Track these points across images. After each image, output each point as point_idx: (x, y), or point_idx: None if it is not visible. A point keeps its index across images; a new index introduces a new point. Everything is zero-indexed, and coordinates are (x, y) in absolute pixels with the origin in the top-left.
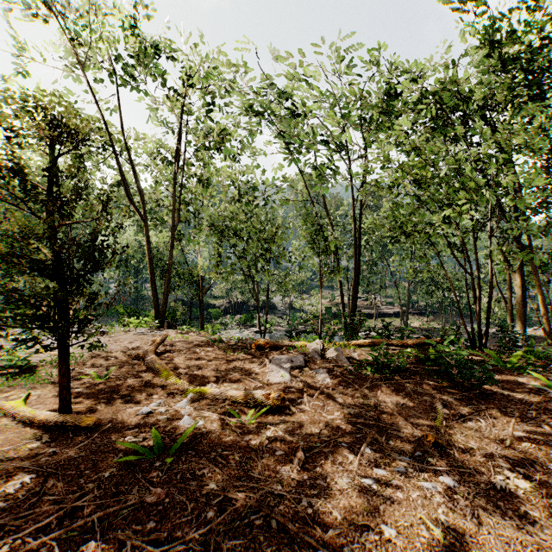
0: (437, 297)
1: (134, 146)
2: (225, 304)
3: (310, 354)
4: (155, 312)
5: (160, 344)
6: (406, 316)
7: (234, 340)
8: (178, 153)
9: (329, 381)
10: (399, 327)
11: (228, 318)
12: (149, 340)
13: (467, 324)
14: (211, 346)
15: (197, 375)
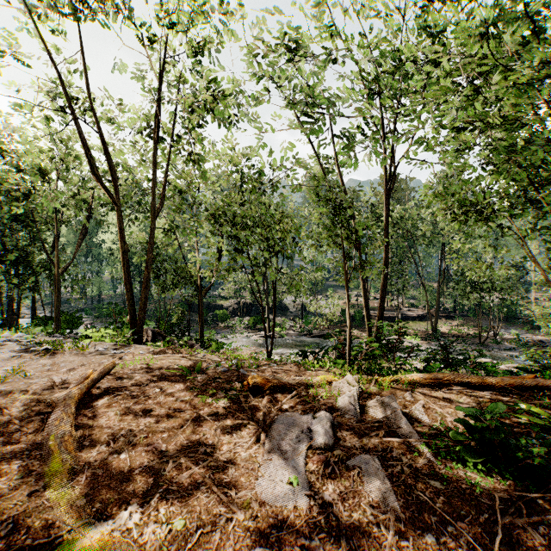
0: (474, 299)
1: (120, 122)
2: (233, 305)
3: (339, 405)
4: (130, 320)
5: (102, 379)
6: (435, 321)
7: (221, 367)
8: (159, 116)
9: (397, 508)
10: (426, 332)
11: (236, 320)
12: (101, 365)
13: (505, 330)
14: (184, 379)
15: (118, 469)
